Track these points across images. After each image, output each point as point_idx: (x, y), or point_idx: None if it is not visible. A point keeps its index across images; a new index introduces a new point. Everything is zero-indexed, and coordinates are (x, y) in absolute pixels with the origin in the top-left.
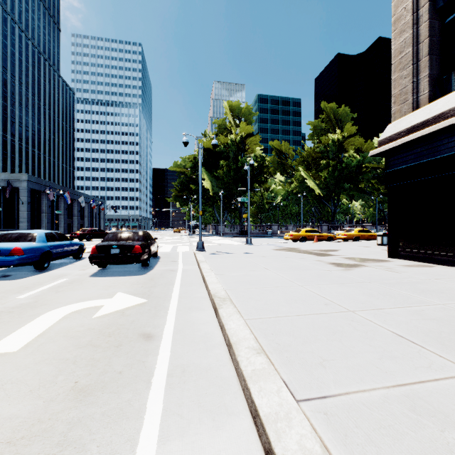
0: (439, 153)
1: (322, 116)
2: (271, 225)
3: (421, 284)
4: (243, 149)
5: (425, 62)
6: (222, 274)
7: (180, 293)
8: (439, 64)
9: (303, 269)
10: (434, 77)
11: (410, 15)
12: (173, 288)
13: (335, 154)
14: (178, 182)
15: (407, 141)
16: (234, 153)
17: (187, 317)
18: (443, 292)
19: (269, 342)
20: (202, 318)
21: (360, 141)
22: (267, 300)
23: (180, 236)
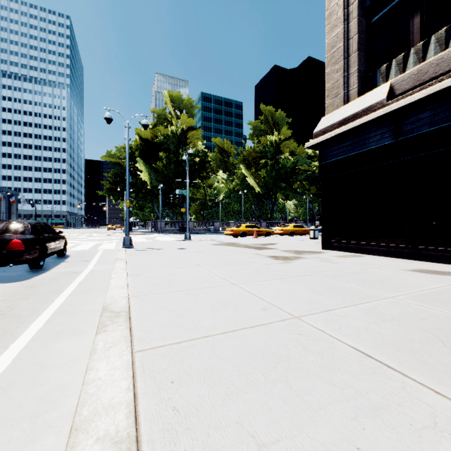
0: (367, 146)
1: (261, 118)
2: (214, 221)
3: (361, 274)
4: (184, 142)
5: (355, 57)
6: (138, 274)
7: (60, 307)
8: (366, 61)
9: (241, 263)
10: (362, 73)
11: (342, 11)
12: (55, 298)
13: (273, 155)
14: (112, 173)
15: (340, 133)
16: (175, 145)
17: (40, 353)
18: (384, 282)
19: (158, 407)
20: (70, 351)
21: (294, 145)
22: (185, 309)
23: (113, 233)
